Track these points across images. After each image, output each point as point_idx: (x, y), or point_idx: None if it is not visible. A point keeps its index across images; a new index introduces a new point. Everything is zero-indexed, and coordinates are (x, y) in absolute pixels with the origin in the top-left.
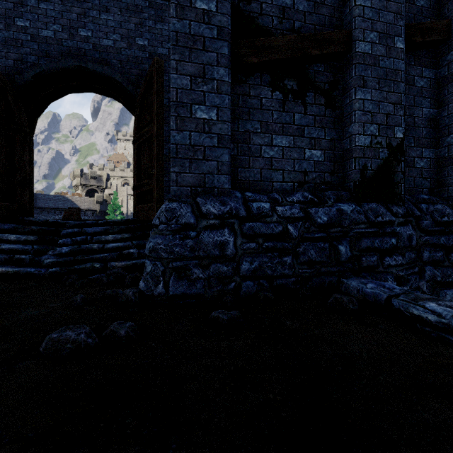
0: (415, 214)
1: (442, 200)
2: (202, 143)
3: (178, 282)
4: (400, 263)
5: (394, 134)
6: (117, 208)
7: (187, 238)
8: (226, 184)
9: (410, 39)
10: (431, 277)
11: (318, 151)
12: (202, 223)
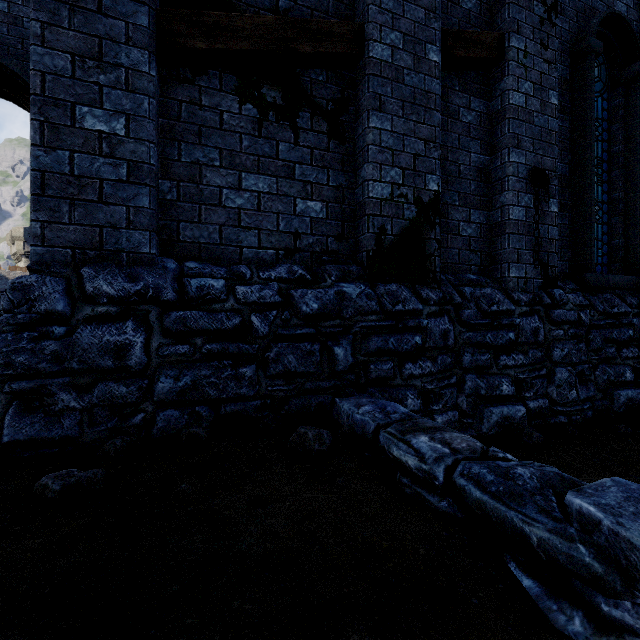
0: (454, 300)
1: (494, 282)
2: (97, 173)
3: (23, 419)
4: (429, 372)
5: (426, 184)
6: None
7: (46, 339)
8: (145, 246)
9: (450, 51)
10: (473, 390)
11: (318, 204)
12: (84, 311)
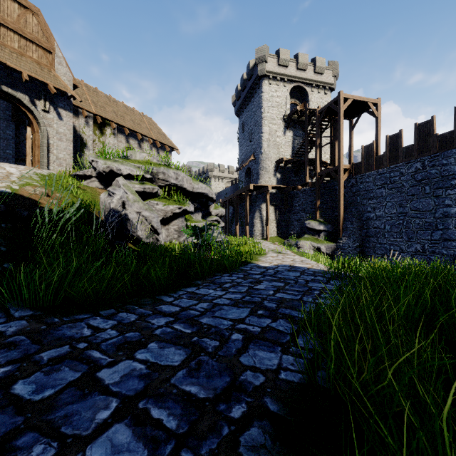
0: None
1: None
2: None
3: None
4: None
5: None
6: None
7: None
8: None
9: None
10: None
11: None
12: None
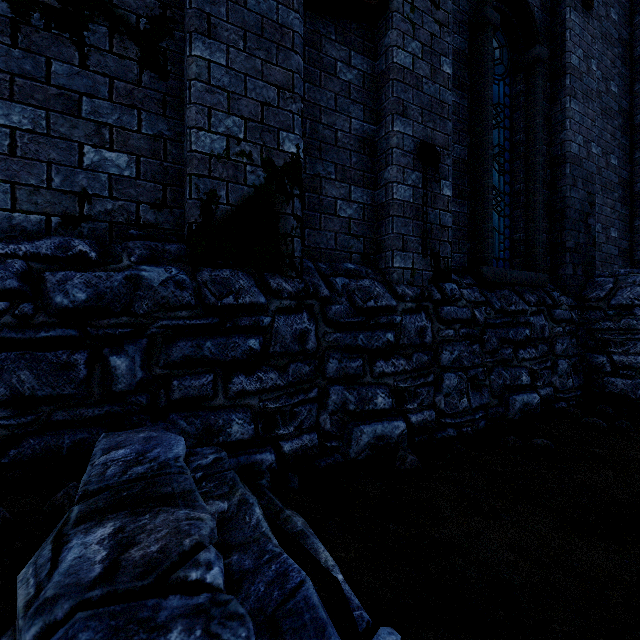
0: (320, 293)
1: (377, 273)
2: None
3: None
4: (273, 386)
5: (279, 143)
6: None
7: None
8: None
9: None
10: (339, 406)
11: (122, 156)
12: None
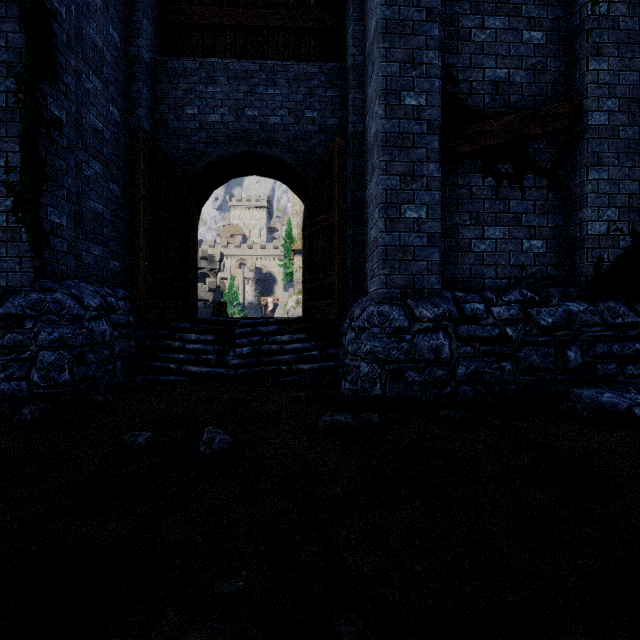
0: None
1: None
2: (412, 243)
3: (394, 384)
4: None
5: (639, 217)
6: (234, 297)
7: (402, 342)
8: (436, 284)
9: None
10: None
11: (539, 242)
12: (416, 326)
